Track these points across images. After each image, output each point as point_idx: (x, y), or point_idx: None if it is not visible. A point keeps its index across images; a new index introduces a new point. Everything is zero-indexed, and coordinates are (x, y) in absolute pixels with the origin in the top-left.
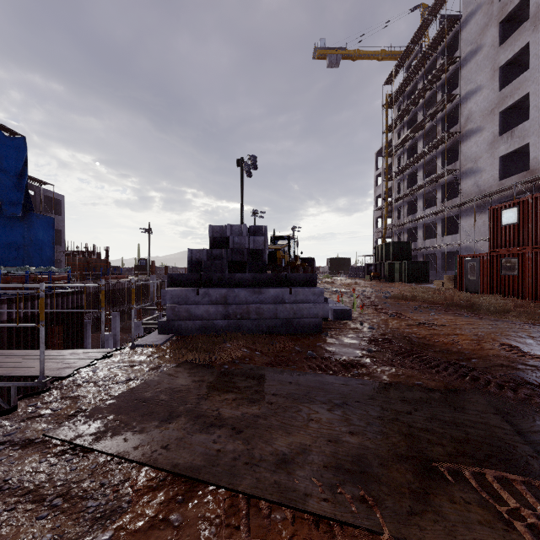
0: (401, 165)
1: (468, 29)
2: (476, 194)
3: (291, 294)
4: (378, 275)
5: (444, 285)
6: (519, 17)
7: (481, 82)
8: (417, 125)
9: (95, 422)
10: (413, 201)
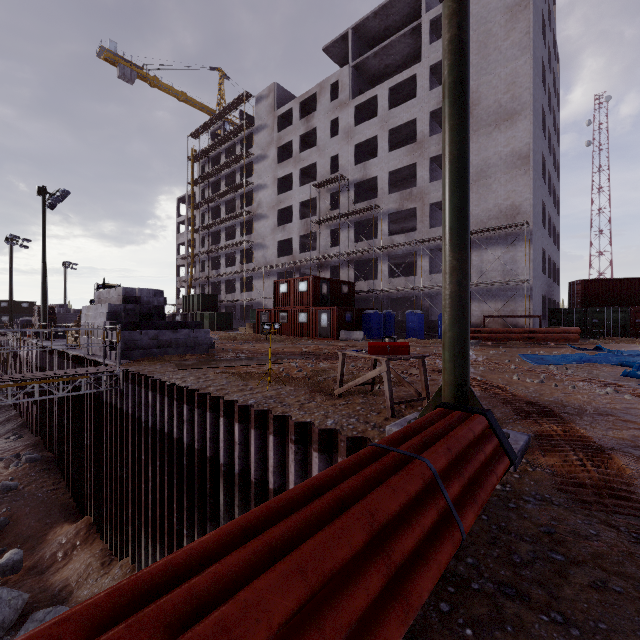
0: (206, 221)
1: (259, 137)
2: (264, 263)
3: (194, 333)
4: None
5: (246, 331)
6: (288, 149)
7: (267, 182)
8: (222, 192)
9: (187, 367)
10: (216, 257)
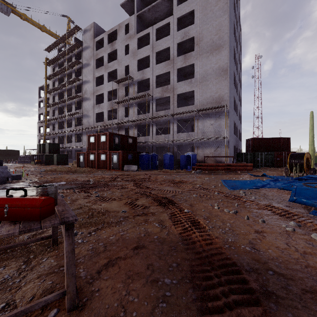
0: (55, 101)
1: (85, 53)
2: (88, 126)
3: None
4: (40, 161)
5: (73, 165)
6: (102, 61)
7: (90, 79)
8: (63, 84)
9: None
10: (62, 122)
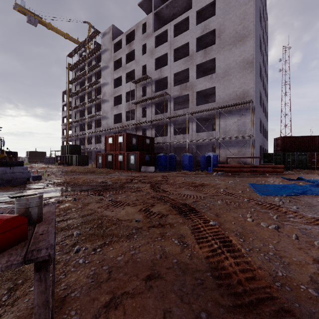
0: (77, 104)
1: (104, 56)
2: (107, 127)
3: (11, 169)
4: (63, 162)
5: (92, 166)
6: (120, 63)
7: (109, 81)
8: (84, 87)
9: None
10: (83, 124)
